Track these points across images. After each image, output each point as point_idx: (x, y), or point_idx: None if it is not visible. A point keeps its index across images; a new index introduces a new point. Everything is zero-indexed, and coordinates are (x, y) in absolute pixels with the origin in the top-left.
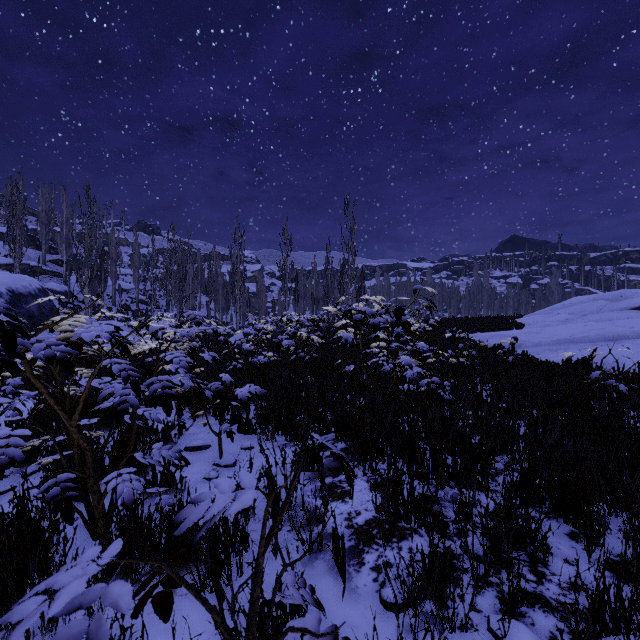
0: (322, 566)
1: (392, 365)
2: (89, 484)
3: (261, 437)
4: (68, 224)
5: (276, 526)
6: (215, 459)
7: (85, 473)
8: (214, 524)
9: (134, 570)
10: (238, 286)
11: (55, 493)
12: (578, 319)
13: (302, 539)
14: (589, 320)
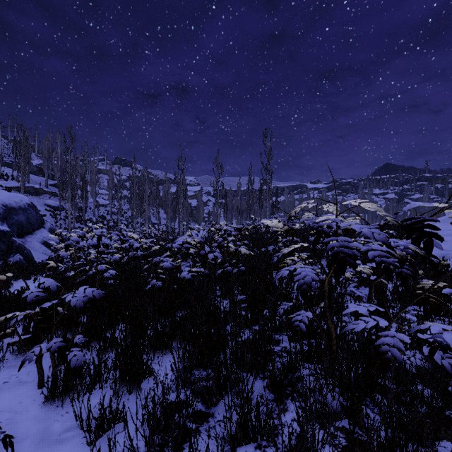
0: None
1: (406, 336)
2: None
3: None
4: (62, 158)
5: None
6: None
7: None
8: None
9: None
10: (181, 201)
11: None
12: None
13: None
14: None
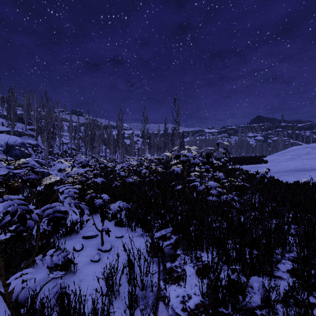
0: None
1: (204, 186)
2: (1, 280)
3: (128, 229)
4: (37, 111)
5: None
6: (99, 245)
7: None
8: None
9: None
10: (120, 141)
11: None
12: (297, 158)
13: None
14: (303, 158)
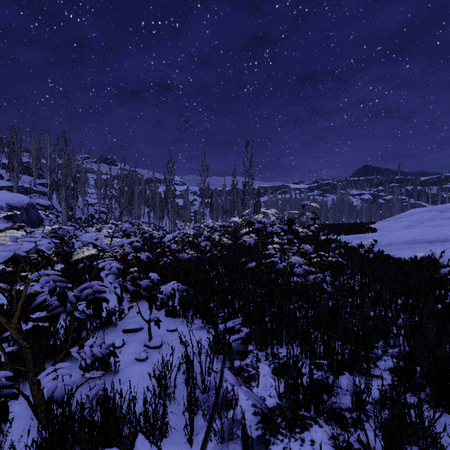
0: None
1: (285, 263)
2: (29, 377)
3: (183, 320)
4: (51, 158)
5: None
6: (146, 340)
7: (26, 367)
8: (136, 418)
9: None
10: (170, 201)
11: None
12: (417, 225)
13: (215, 430)
14: (425, 226)
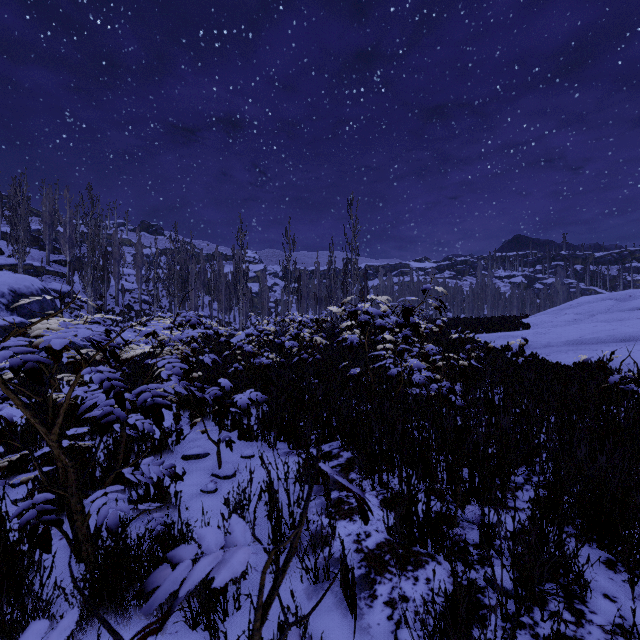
0: (329, 599)
1: (400, 368)
2: (72, 504)
3: (263, 444)
4: (71, 224)
5: (276, 589)
6: (214, 469)
7: (68, 491)
8: None
9: (119, 604)
10: (241, 286)
11: (30, 517)
12: (586, 319)
13: (307, 567)
14: (598, 320)
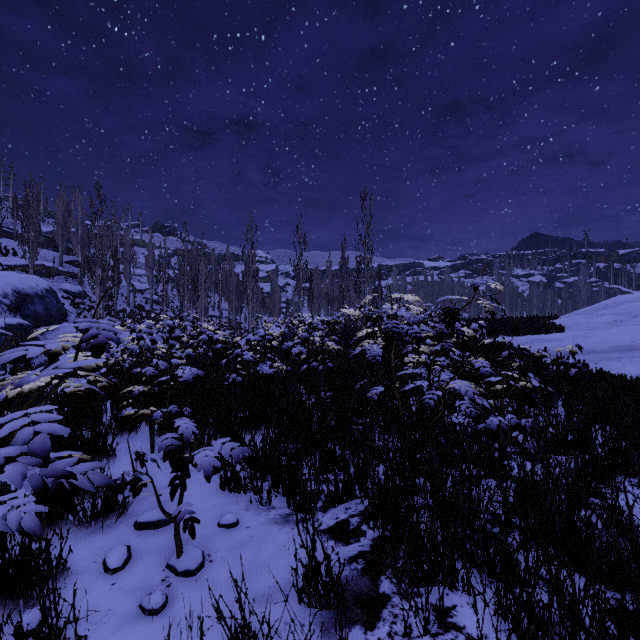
0: None
1: (440, 392)
2: None
3: (253, 498)
4: (83, 225)
5: None
6: (173, 551)
7: None
8: None
9: None
10: (250, 286)
11: None
12: (629, 321)
13: None
14: None
